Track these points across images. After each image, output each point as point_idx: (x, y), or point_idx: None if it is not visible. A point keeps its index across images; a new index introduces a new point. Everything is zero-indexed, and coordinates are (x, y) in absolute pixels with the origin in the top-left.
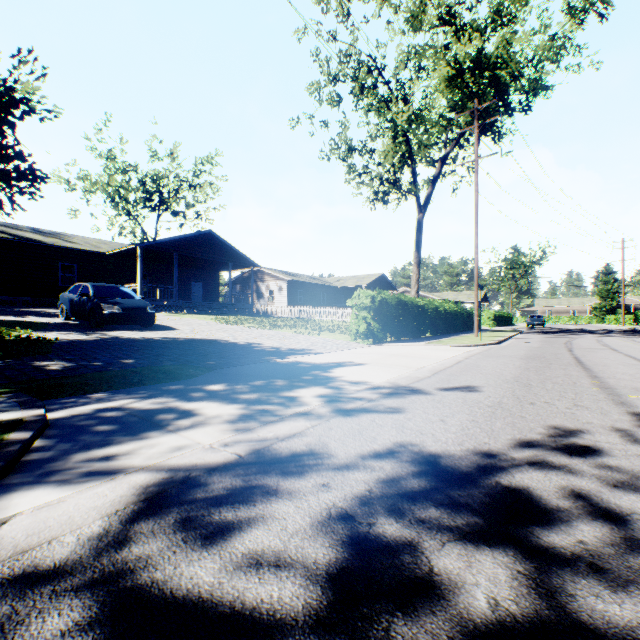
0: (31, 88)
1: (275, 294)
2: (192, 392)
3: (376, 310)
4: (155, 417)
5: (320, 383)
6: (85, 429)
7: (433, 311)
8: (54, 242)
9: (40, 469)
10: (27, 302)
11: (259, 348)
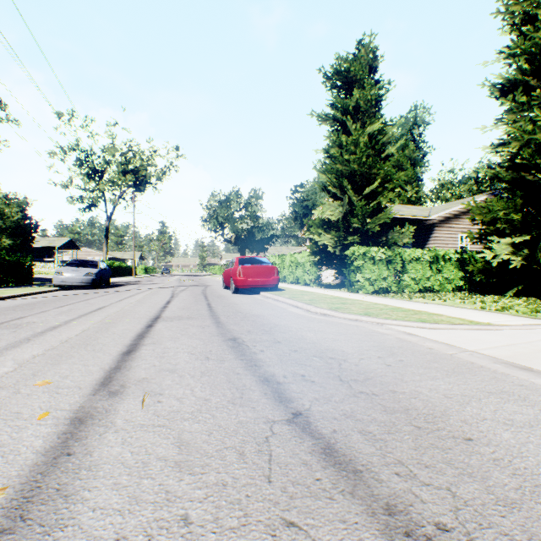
0: (36, 221)
1: None
2: None
3: None
4: None
5: None
6: None
7: (117, 267)
8: None
9: None
10: None
11: None
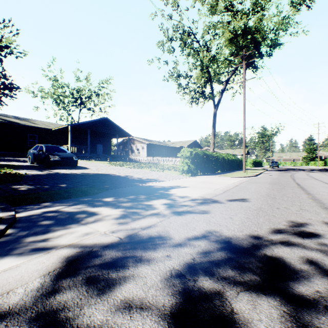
0: (10, 40)
1: (140, 150)
2: (95, 202)
3: (192, 158)
4: (75, 216)
5: (164, 197)
6: (36, 223)
7: (222, 159)
8: (25, 123)
9: (8, 246)
10: (11, 154)
11: (132, 178)
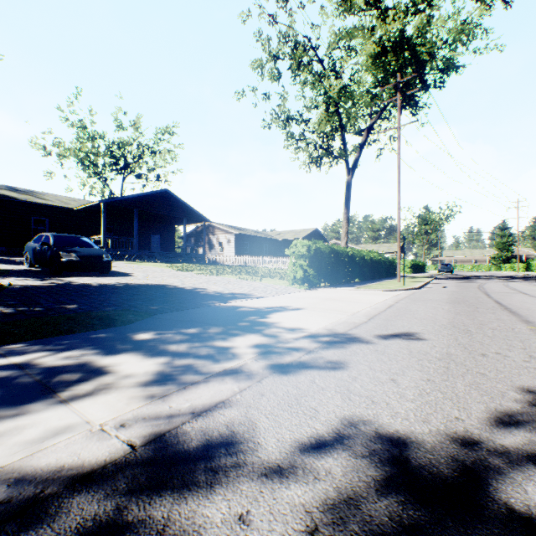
0: None
1: (224, 245)
2: (116, 342)
3: (311, 258)
4: (55, 378)
5: (256, 330)
6: None
7: (361, 259)
8: (27, 198)
9: None
10: (2, 251)
11: (204, 293)
